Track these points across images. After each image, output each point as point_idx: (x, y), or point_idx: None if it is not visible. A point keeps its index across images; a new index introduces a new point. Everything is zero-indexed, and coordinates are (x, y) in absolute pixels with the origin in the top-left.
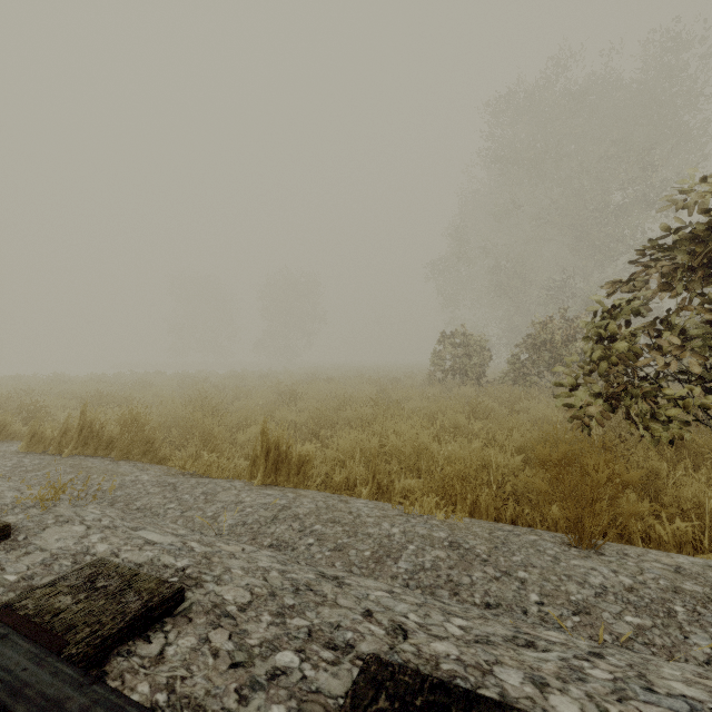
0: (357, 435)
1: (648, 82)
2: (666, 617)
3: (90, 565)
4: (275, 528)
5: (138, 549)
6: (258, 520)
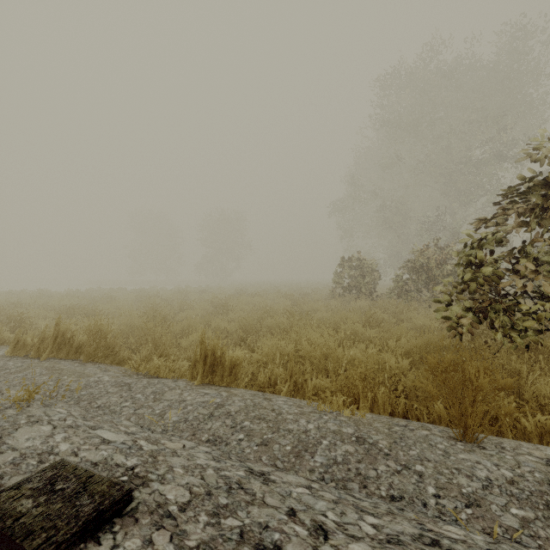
0: (277, 342)
1: (501, 63)
2: (546, 510)
3: (52, 467)
4: (211, 425)
5: (95, 448)
6: (197, 417)
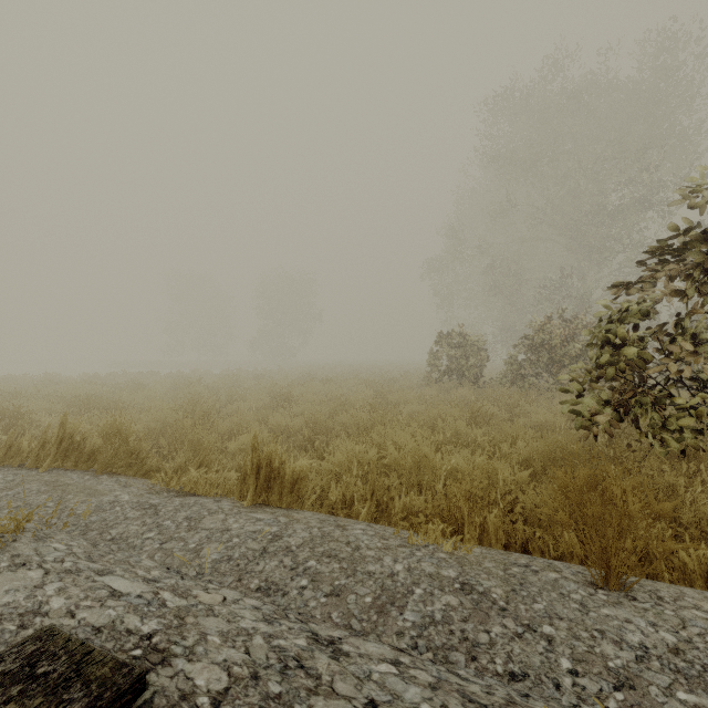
0: (354, 446)
1: (644, 82)
2: None
3: (35, 638)
4: (264, 565)
5: (100, 604)
6: (246, 553)
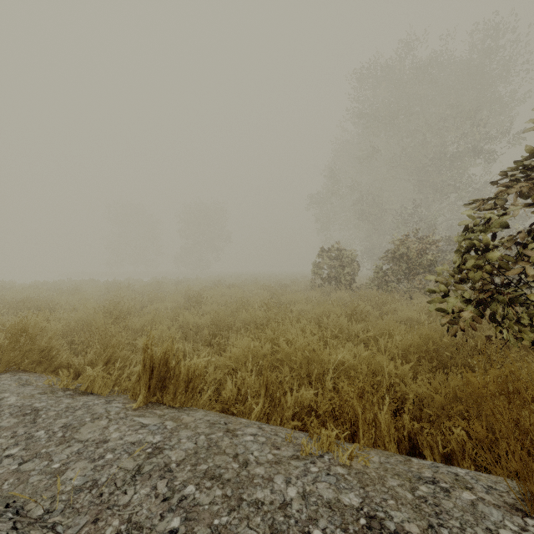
0: (250, 342)
1: (474, 60)
2: None
3: None
4: (132, 495)
5: None
6: (115, 476)
